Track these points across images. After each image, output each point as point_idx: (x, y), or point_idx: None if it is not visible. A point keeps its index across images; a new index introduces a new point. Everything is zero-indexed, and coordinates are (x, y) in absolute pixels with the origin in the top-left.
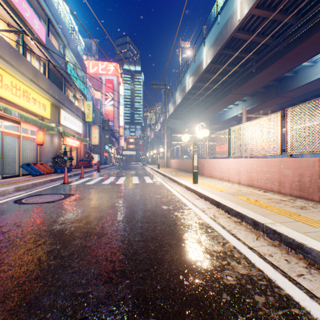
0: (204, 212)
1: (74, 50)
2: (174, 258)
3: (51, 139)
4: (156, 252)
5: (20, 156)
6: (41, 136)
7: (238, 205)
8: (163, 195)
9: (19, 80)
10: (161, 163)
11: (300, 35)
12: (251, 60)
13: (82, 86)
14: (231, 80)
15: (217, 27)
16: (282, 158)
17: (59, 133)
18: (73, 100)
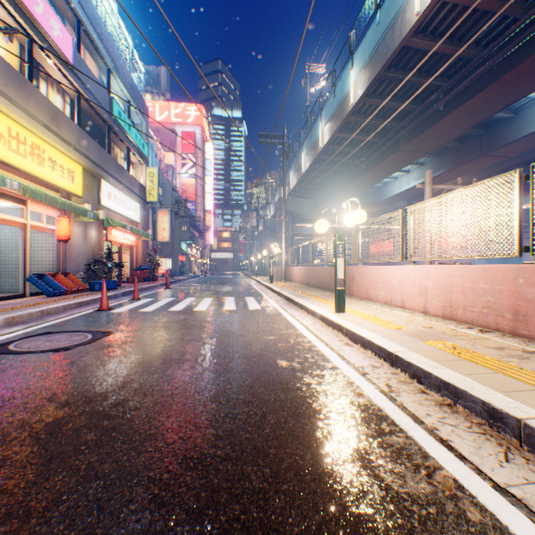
0: (365, 376)
1: (126, 78)
2: (312, 526)
3: (85, 232)
4: (264, 501)
5: (26, 260)
6: (65, 226)
7: (441, 365)
8: (280, 336)
9: (23, 126)
10: (275, 273)
11: (531, 38)
12: (437, 90)
13: (140, 141)
14: (399, 126)
15: (375, 31)
16: (521, 265)
17: (97, 220)
18: (125, 165)
